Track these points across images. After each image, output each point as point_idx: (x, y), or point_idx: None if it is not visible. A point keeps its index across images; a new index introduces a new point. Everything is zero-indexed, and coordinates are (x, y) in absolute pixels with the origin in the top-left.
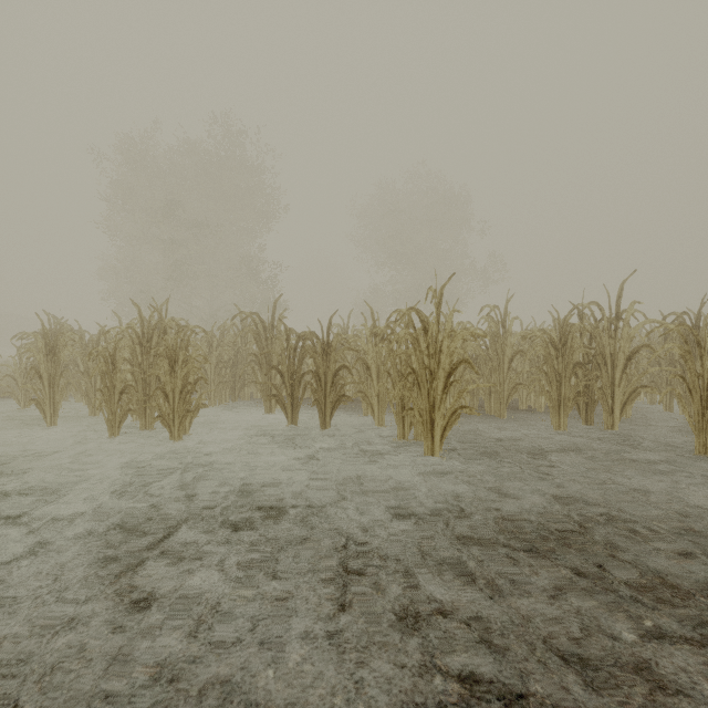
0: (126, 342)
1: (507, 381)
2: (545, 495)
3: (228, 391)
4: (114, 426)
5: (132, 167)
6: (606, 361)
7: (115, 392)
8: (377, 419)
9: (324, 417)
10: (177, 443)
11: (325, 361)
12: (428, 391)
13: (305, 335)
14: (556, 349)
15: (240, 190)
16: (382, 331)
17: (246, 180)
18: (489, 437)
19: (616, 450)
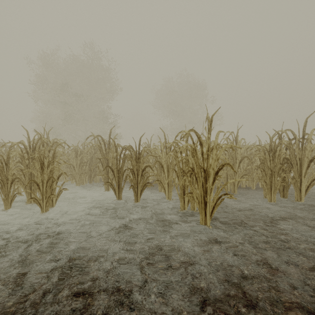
0: (19, 151)
1: (238, 173)
2: (298, 265)
3: (87, 177)
4: (7, 203)
5: (46, 67)
6: (297, 162)
7: (8, 182)
8: (167, 196)
9: (137, 195)
10: (45, 213)
11: (137, 162)
12: (202, 183)
13: (126, 148)
14: (269, 155)
15: (99, 80)
16: (171, 145)
17: (102, 75)
18: (233, 207)
19: (314, 218)
